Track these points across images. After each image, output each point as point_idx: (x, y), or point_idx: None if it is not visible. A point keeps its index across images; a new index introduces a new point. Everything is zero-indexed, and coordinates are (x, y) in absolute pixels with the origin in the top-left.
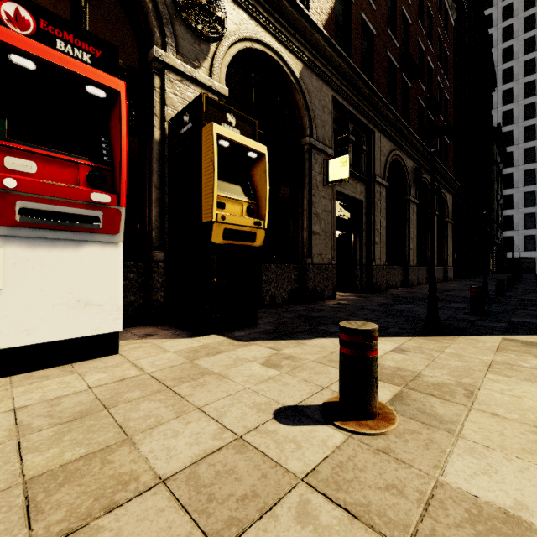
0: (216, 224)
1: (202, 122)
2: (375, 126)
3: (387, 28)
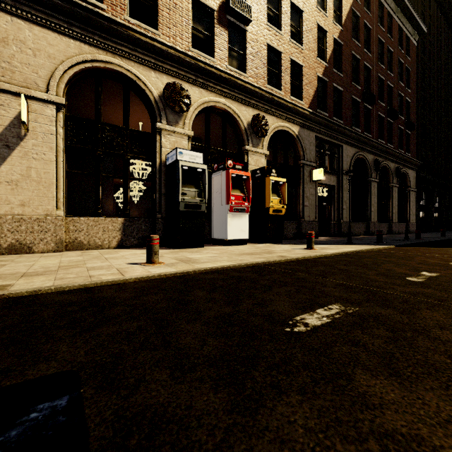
0: (270, 208)
1: (265, 175)
2: (343, 142)
3: (351, 82)
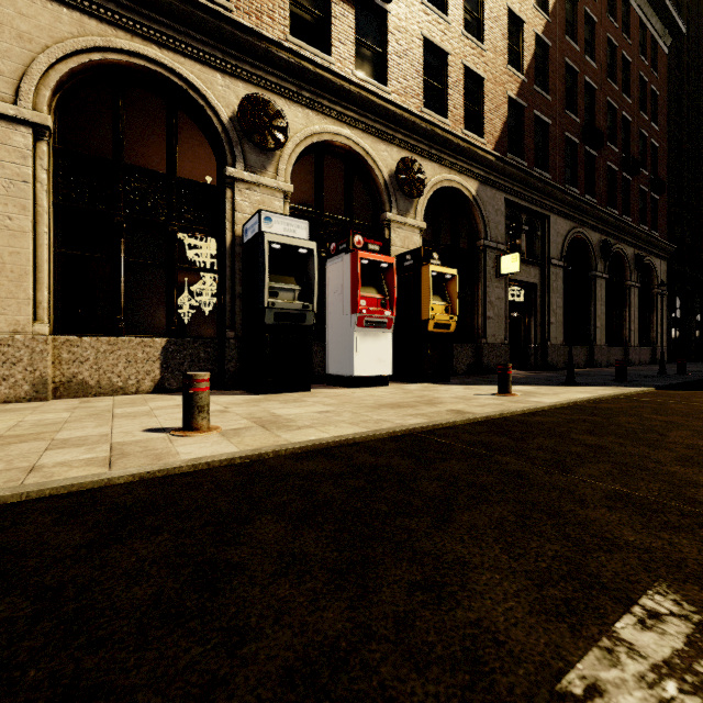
0: (430, 321)
1: (421, 263)
2: (550, 211)
3: (564, 109)
